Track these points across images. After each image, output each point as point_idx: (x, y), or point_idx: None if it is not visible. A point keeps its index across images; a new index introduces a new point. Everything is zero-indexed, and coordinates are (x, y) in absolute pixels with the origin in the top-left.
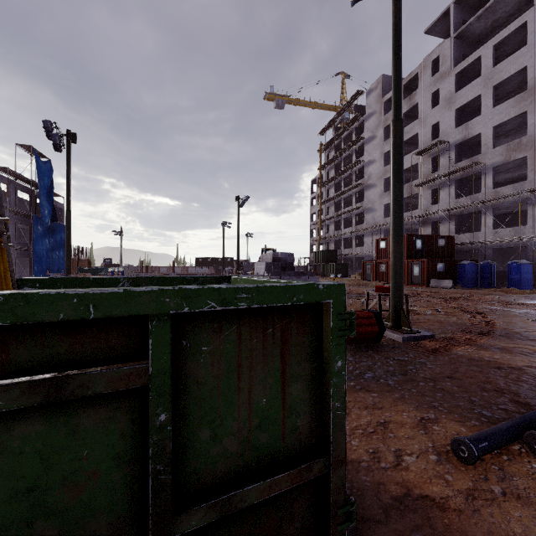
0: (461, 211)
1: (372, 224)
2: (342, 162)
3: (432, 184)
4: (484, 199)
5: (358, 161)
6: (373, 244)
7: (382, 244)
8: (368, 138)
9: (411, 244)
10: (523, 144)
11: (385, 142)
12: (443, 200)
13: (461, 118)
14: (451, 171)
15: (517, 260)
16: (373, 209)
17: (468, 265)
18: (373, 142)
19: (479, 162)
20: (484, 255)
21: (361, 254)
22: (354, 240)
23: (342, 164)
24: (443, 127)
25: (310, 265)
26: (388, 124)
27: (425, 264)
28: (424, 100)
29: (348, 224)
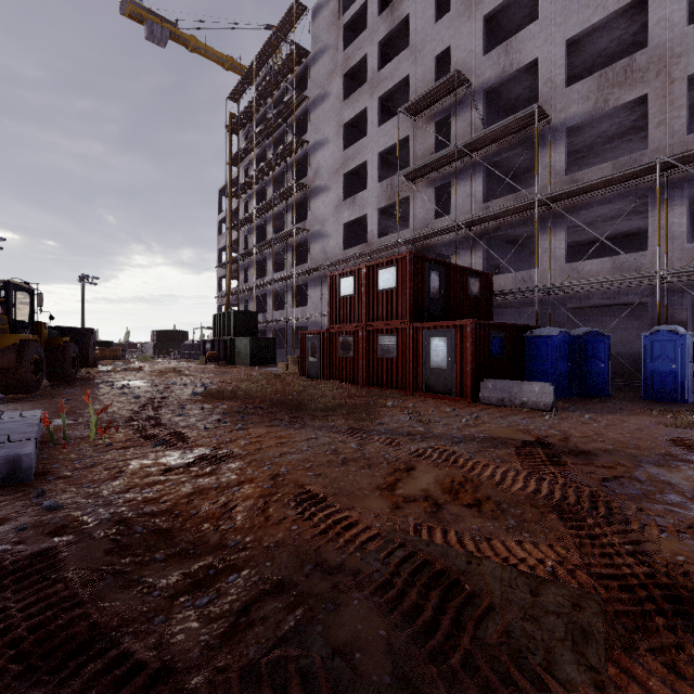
0: (495, 227)
1: (321, 262)
2: (270, 149)
3: (436, 176)
4: (564, 187)
5: (297, 140)
6: (324, 300)
7: (345, 287)
8: (315, 99)
9: (420, 281)
10: (640, 68)
11: (346, 103)
12: (458, 207)
13: (488, 46)
14: (486, 132)
15: (671, 327)
16: (323, 234)
17: (559, 340)
18: (323, 106)
19: (544, 110)
20: (547, 318)
21: (302, 320)
22: (290, 295)
23: (269, 154)
24: (458, 57)
25: (208, 340)
26: (350, 67)
27: (466, 334)
28: (419, 7)
29: (283, 268)
